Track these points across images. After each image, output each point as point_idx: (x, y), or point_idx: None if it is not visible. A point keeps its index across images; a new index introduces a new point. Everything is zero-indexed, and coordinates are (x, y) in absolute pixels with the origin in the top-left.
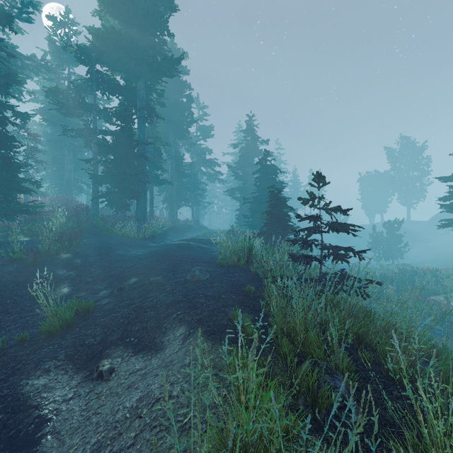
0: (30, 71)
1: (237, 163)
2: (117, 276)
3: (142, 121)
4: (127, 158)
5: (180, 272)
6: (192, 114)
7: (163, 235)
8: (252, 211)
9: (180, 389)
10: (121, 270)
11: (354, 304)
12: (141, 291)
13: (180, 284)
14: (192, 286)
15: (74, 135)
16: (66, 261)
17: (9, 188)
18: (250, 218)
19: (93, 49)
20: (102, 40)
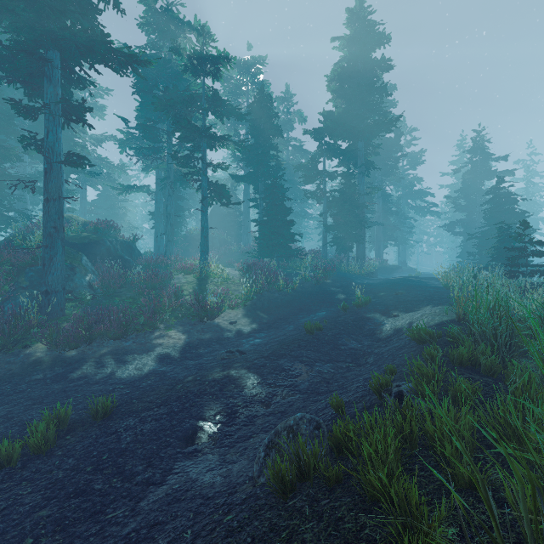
0: None
1: (458, 191)
2: (368, 292)
3: (362, 175)
4: (351, 209)
5: (414, 290)
6: (400, 147)
7: (375, 274)
8: (479, 248)
9: (438, 310)
10: (368, 289)
11: (541, 294)
12: (393, 296)
13: (418, 294)
14: (428, 294)
15: (311, 197)
16: (331, 283)
17: (289, 240)
18: (478, 256)
19: (325, 128)
20: (335, 122)
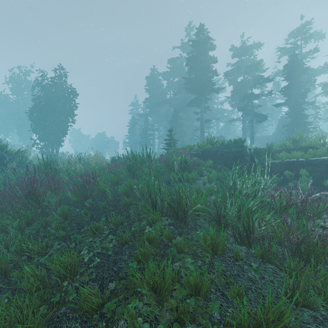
0: (318, 73)
1: None
2: None
3: None
4: None
5: None
6: None
7: None
8: None
9: None
10: None
11: None
12: None
13: None
14: None
15: None
16: None
17: (304, 132)
18: None
19: None
20: None
